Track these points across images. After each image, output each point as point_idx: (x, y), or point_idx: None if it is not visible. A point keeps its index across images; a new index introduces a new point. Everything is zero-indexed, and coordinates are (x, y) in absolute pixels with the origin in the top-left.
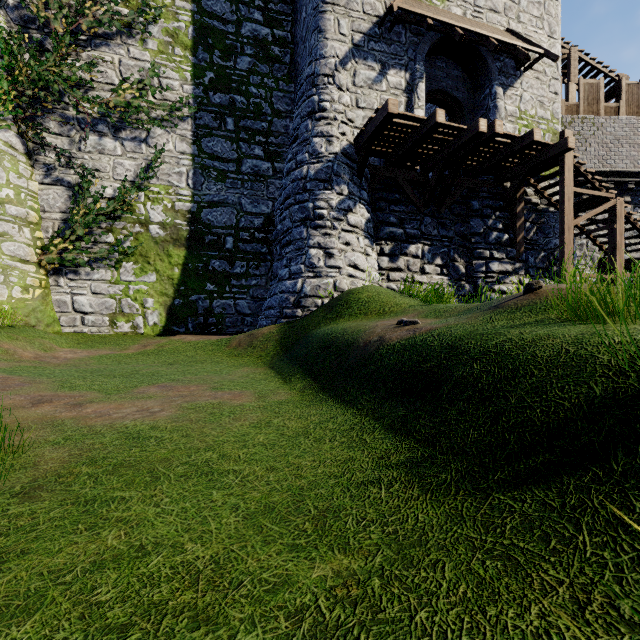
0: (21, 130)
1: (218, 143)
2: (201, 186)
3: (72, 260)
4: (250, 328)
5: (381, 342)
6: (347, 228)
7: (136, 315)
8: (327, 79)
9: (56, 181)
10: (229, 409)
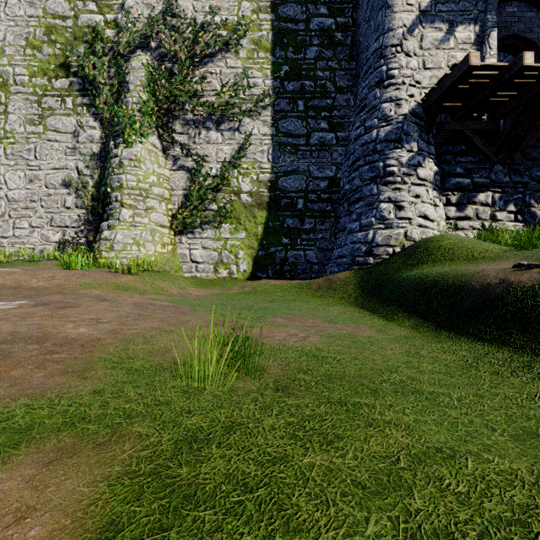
0: (160, 134)
1: (291, 123)
2: (278, 159)
3: (190, 224)
4: (317, 274)
5: (508, 284)
6: (417, 182)
7: (231, 264)
8: (395, 49)
9: (180, 167)
10: (364, 339)
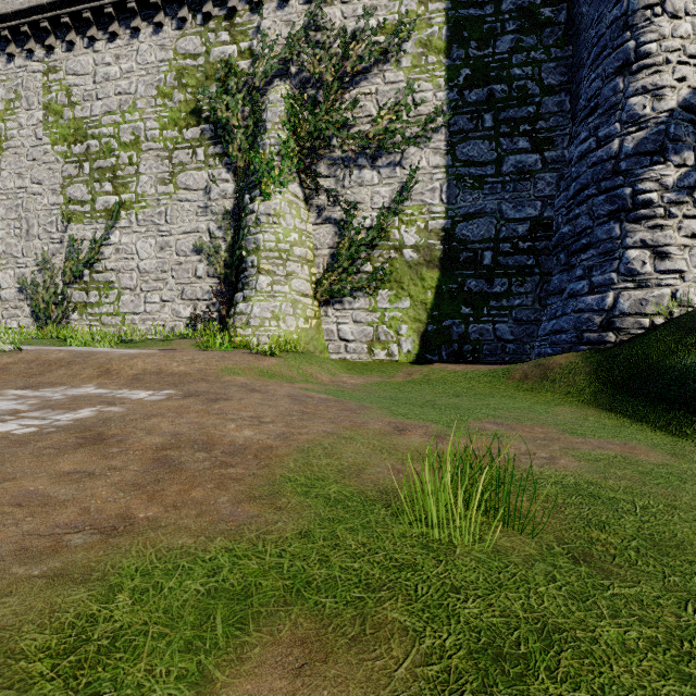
0: (302, 180)
1: (474, 146)
2: (455, 199)
3: (338, 291)
4: (512, 357)
5: None
6: (694, 213)
7: (391, 342)
8: (650, 11)
9: (325, 220)
10: (659, 469)
